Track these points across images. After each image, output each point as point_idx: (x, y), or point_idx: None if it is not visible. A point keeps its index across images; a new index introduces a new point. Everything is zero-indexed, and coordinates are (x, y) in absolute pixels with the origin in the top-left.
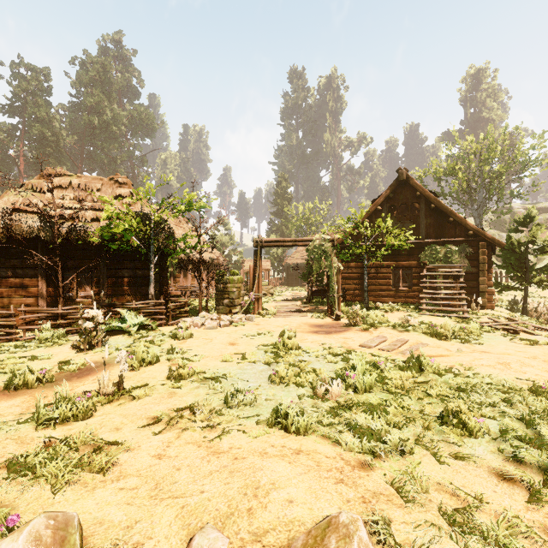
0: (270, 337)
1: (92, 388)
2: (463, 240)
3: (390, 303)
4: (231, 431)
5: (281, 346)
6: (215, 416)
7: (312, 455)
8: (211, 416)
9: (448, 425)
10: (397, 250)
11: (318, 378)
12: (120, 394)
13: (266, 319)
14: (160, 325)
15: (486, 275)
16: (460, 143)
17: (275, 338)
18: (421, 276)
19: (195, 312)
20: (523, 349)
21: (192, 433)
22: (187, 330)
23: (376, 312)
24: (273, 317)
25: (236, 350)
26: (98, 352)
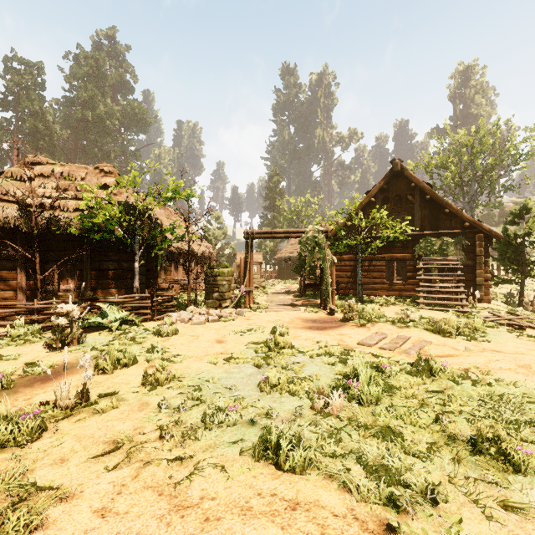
0: (260, 334)
1: (53, 396)
2: (459, 232)
3: (385, 296)
4: (206, 469)
5: (272, 344)
6: (189, 440)
7: (313, 511)
8: (183, 443)
9: (483, 454)
10: (391, 242)
11: (314, 384)
12: (80, 406)
13: (257, 314)
14: (145, 320)
15: (483, 267)
16: (452, 136)
17: (266, 335)
18: (416, 268)
19: (184, 306)
20: (534, 347)
21: (155, 470)
22: (172, 326)
23: (372, 307)
24: (265, 311)
25: (223, 349)
26: (72, 351)
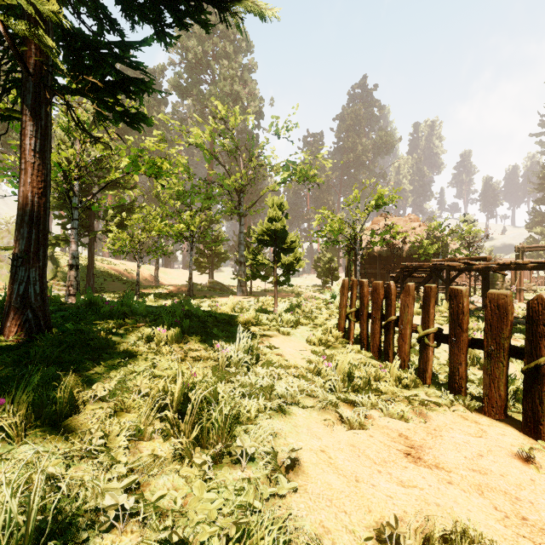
0: None
1: None
2: None
3: None
4: None
5: None
6: None
7: None
8: None
9: None
10: None
11: None
12: None
13: None
14: None
15: None
16: None
17: None
18: None
19: None
20: None
21: None
22: None
23: None
24: None
25: None
26: None
